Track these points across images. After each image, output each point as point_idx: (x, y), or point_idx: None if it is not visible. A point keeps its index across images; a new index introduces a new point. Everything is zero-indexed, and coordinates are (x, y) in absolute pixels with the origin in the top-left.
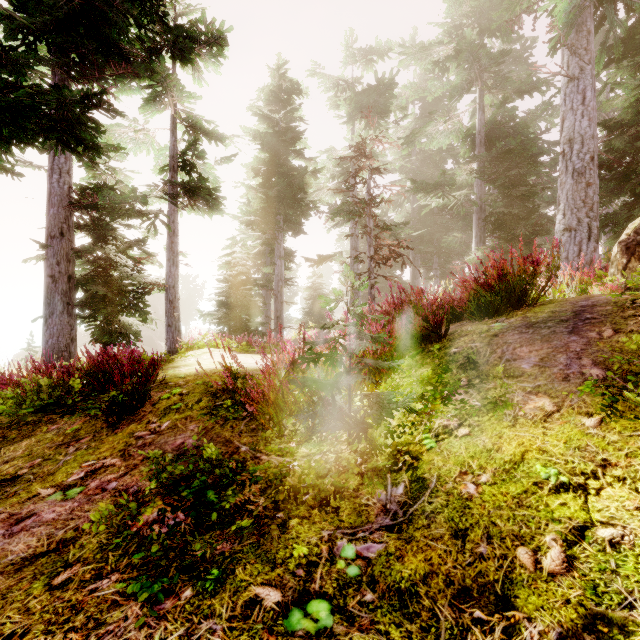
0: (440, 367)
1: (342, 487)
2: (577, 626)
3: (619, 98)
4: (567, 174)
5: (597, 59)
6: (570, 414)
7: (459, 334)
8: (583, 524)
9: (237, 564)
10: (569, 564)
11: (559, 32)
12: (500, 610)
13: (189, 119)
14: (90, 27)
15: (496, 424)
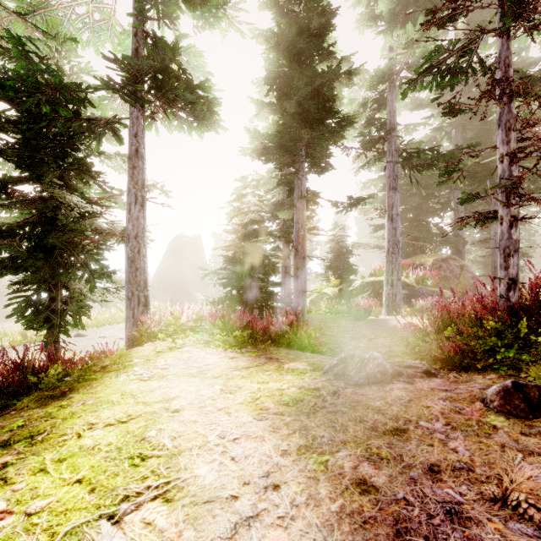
0: None
1: None
2: None
3: None
4: None
5: None
6: None
7: None
8: None
9: None
10: None
11: None
12: None
13: None
14: None
15: None
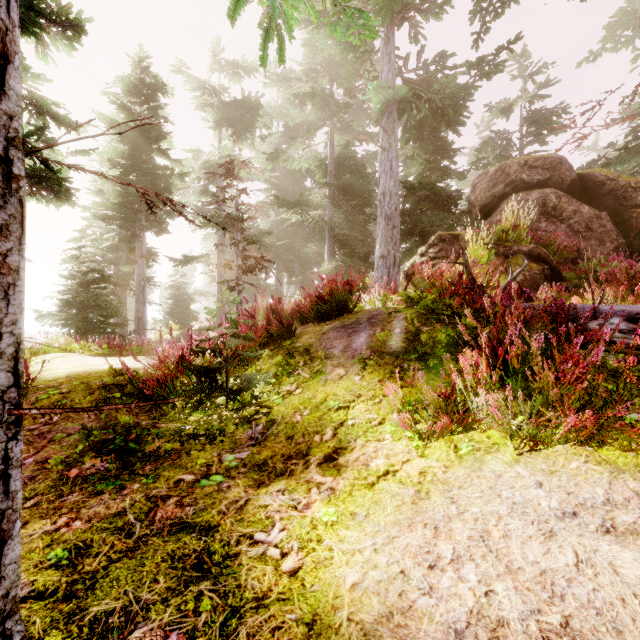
0: (288, 355)
1: (224, 430)
2: (330, 452)
3: (413, 168)
4: (382, 217)
5: (401, 137)
6: (351, 375)
7: (303, 333)
8: (344, 420)
9: (163, 471)
10: (334, 435)
11: (376, 116)
12: (304, 458)
13: (33, 98)
14: None
15: (316, 385)
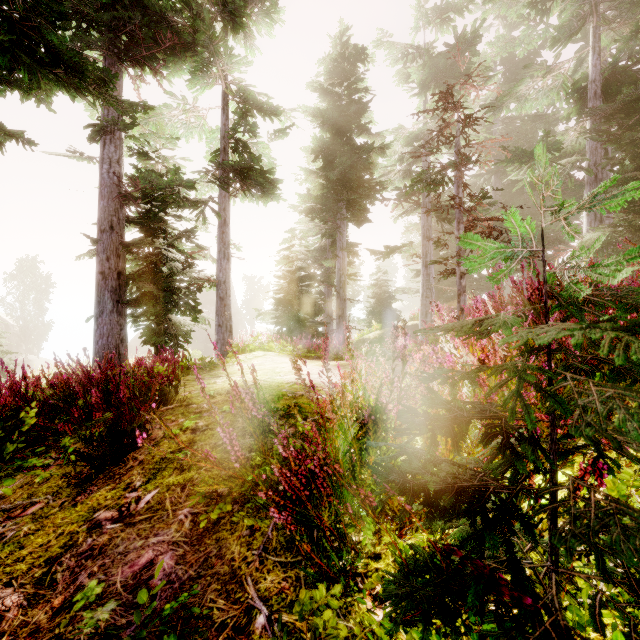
0: None
1: None
2: None
3: None
4: None
5: None
6: None
7: None
8: None
9: None
10: None
11: None
12: None
13: (240, 92)
14: (137, 0)
15: None
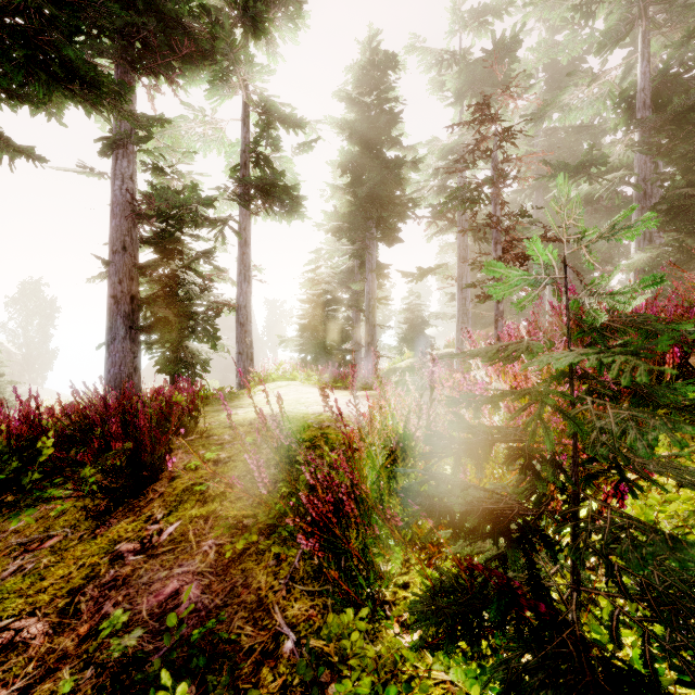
0: None
1: None
2: None
3: None
4: None
5: None
6: None
7: None
8: None
9: None
10: None
11: None
12: None
13: (262, 102)
14: (152, 5)
15: None
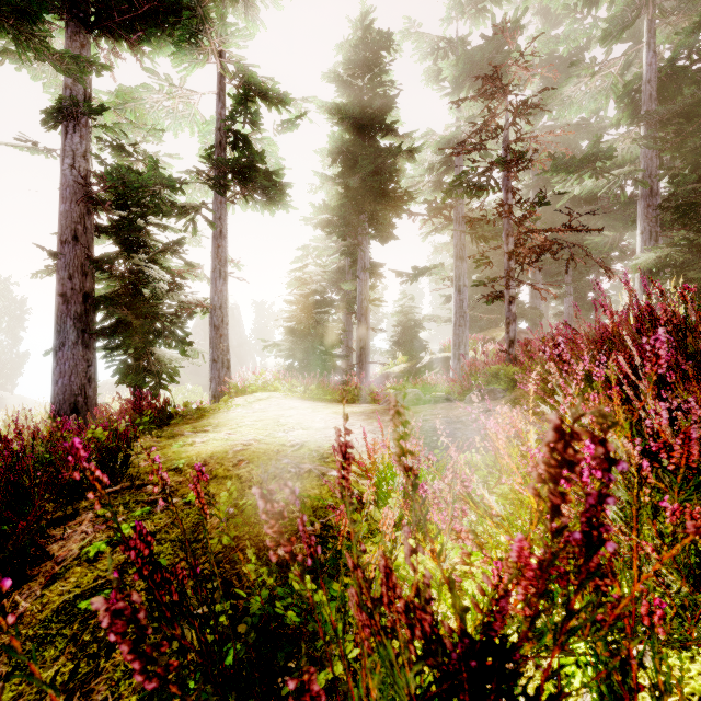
0: None
1: None
2: None
3: None
4: None
5: None
6: None
7: None
8: None
9: None
10: None
11: None
12: None
13: (239, 73)
14: None
15: None
